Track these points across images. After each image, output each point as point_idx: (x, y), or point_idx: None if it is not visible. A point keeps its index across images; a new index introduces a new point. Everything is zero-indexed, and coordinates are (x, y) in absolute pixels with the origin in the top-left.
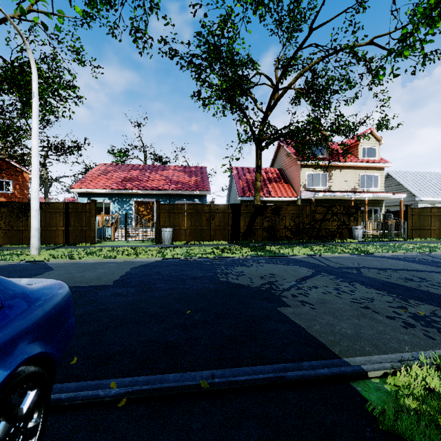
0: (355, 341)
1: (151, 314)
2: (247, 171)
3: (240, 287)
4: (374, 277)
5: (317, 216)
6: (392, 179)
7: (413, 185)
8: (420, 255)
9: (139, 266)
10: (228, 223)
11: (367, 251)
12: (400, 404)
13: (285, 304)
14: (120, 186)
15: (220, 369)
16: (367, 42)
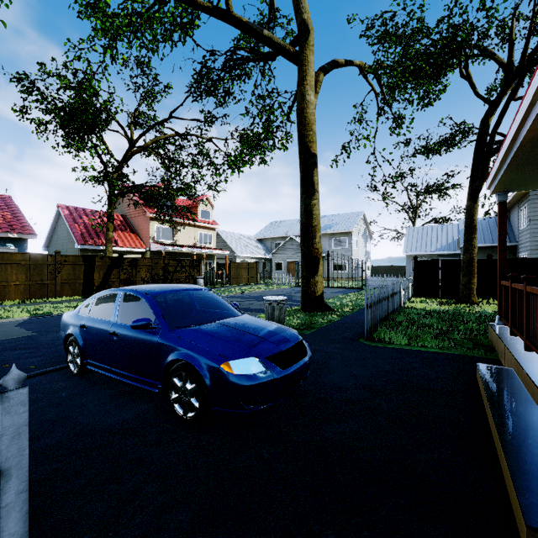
0: None
1: None
2: (83, 213)
3: None
4: (219, 306)
5: (170, 269)
6: (220, 237)
7: (233, 243)
8: (238, 294)
9: (21, 324)
10: (79, 276)
11: (210, 294)
12: None
13: None
14: None
15: None
16: (208, 138)
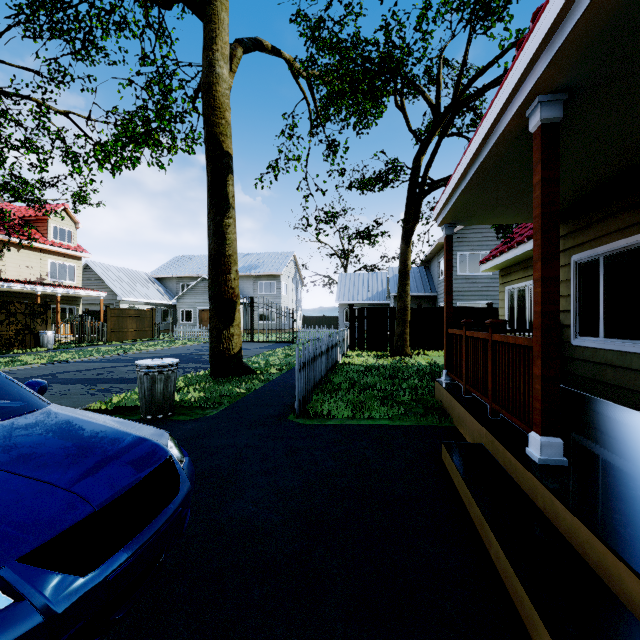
0: None
1: None
2: None
3: None
4: (71, 377)
5: None
6: (92, 272)
7: (115, 282)
8: (115, 356)
9: None
10: None
11: (62, 358)
12: None
13: None
14: None
15: None
16: (62, 111)
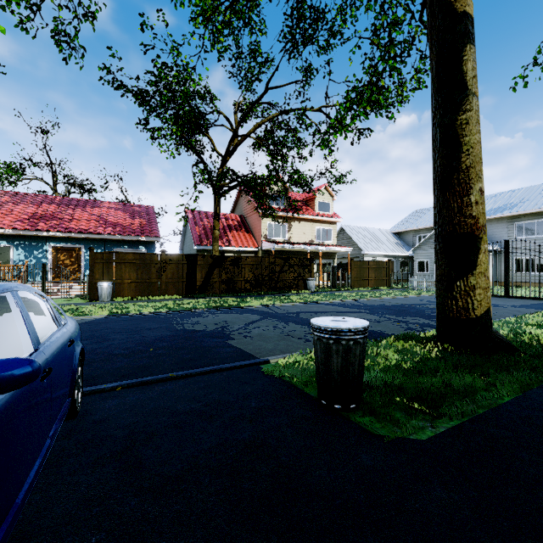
0: (272, 351)
1: (117, 354)
2: (204, 216)
3: (196, 332)
4: (306, 318)
5: (275, 268)
6: (345, 233)
7: (360, 239)
8: (351, 301)
9: (80, 324)
10: (182, 275)
11: (313, 299)
12: (275, 364)
13: (232, 339)
14: (27, 225)
15: (182, 371)
16: (317, 109)
